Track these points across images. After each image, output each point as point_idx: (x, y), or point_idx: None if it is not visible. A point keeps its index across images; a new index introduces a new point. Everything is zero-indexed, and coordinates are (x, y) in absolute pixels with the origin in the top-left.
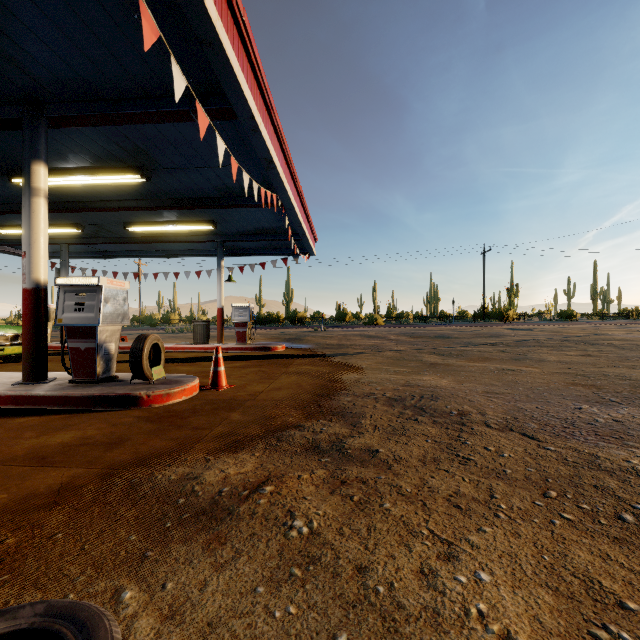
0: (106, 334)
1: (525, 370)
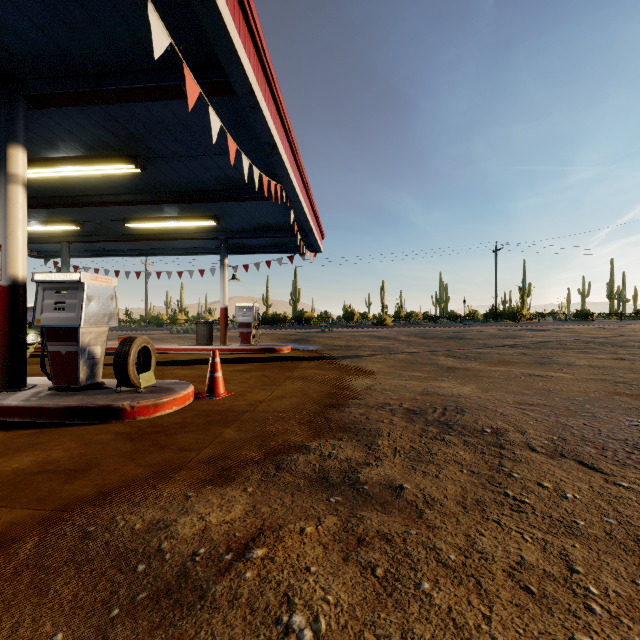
0: (90, 336)
1: (555, 376)
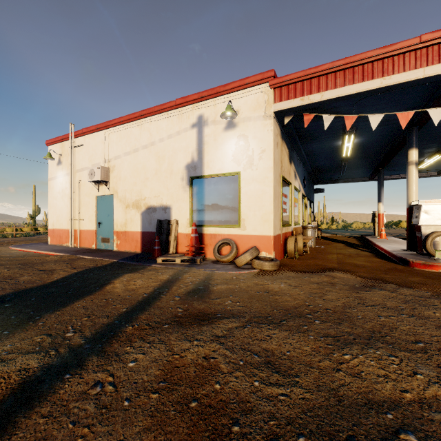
0: (429, 230)
1: None
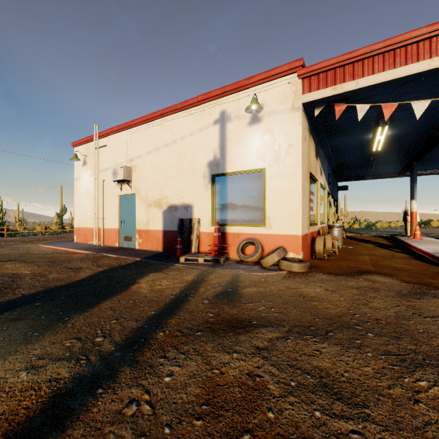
0: None
1: None
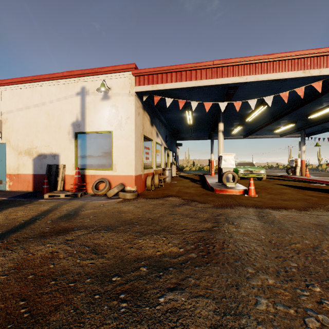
0: (226, 170)
1: None
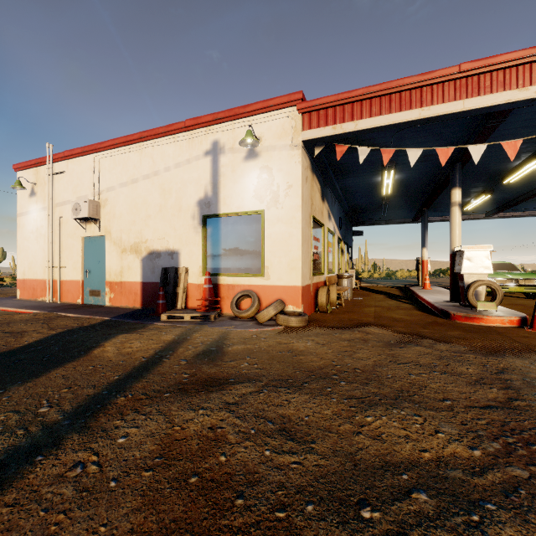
0: (471, 279)
1: None
